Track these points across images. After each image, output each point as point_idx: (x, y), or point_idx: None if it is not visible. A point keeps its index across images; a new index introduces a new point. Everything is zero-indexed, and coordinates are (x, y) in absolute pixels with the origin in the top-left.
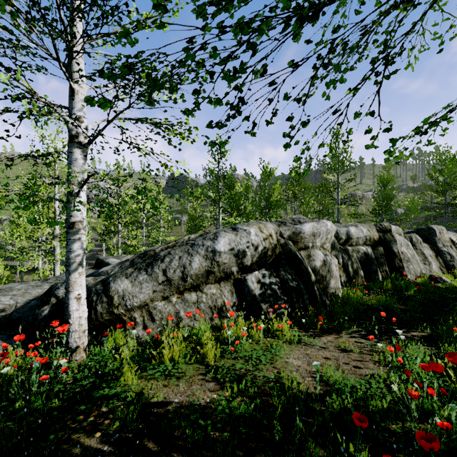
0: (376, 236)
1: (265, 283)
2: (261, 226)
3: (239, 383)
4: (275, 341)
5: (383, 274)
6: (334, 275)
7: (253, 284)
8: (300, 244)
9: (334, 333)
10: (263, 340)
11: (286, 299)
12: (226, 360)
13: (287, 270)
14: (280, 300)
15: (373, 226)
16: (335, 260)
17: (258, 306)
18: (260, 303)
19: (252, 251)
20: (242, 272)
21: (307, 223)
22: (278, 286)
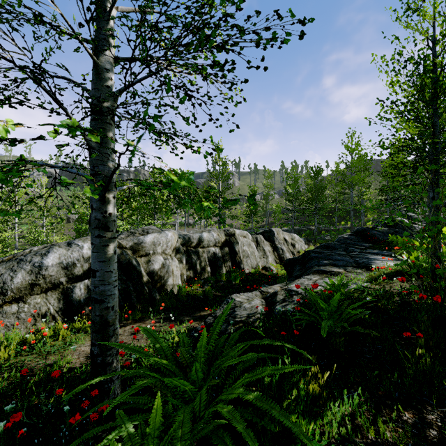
0: (224, 239)
1: None
2: None
3: (16, 372)
4: (78, 336)
5: (227, 268)
6: (174, 274)
7: (80, 291)
8: (142, 252)
9: (141, 322)
10: (69, 336)
11: None
12: (20, 358)
13: (119, 275)
14: None
15: (222, 231)
16: (176, 263)
17: (83, 309)
18: (85, 306)
19: (83, 263)
20: (73, 281)
21: (151, 234)
22: None
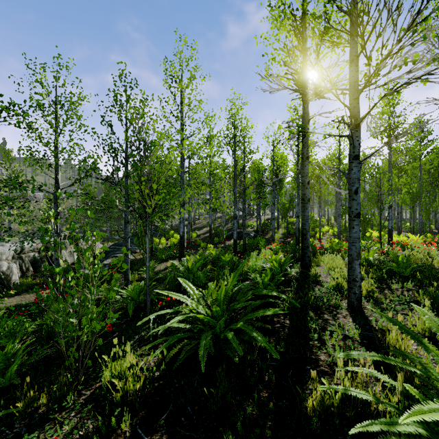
0: (41, 246)
1: None
2: None
3: None
4: None
5: None
6: (15, 273)
7: None
8: None
9: (18, 295)
10: None
11: None
12: None
13: None
14: None
15: (39, 240)
16: (15, 265)
17: None
18: None
19: None
20: None
21: None
22: None
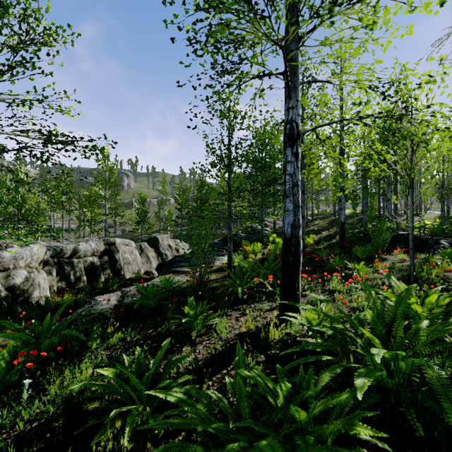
0: (103, 248)
1: None
2: None
3: None
4: None
5: (106, 276)
6: (42, 287)
7: None
8: None
9: None
10: None
11: None
12: None
13: None
14: None
15: (101, 241)
16: (44, 275)
17: None
18: None
19: None
20: None
21: (11, 249)
22: None
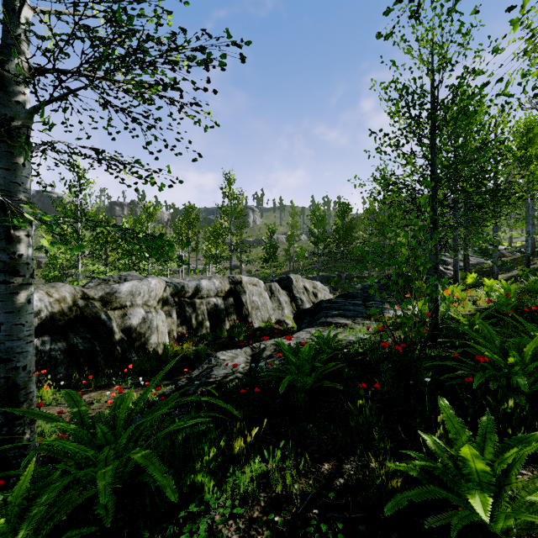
0: (228, 288)
1: (45, 349)
2: (52, 290)
3: None
4: None
5: (231, 323)
6: (160, 331)
7: None
8: (116, 304)
9: (105, 389)
10: None
11: (72, 363)
12: None
13: (81, 333)
14: (60, 365)
15: (226, 279)
16: (162, 316)
17: None
18: None
19: None
20: None
21: (128, 282)
22: (62, 351)
